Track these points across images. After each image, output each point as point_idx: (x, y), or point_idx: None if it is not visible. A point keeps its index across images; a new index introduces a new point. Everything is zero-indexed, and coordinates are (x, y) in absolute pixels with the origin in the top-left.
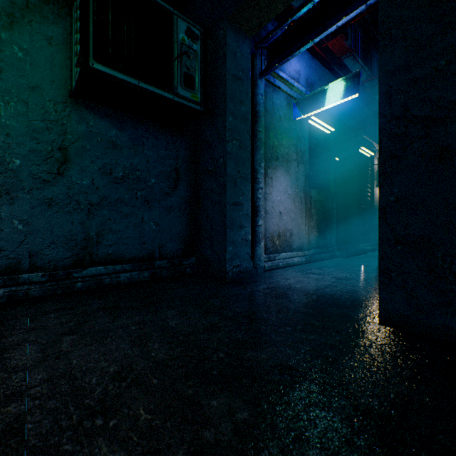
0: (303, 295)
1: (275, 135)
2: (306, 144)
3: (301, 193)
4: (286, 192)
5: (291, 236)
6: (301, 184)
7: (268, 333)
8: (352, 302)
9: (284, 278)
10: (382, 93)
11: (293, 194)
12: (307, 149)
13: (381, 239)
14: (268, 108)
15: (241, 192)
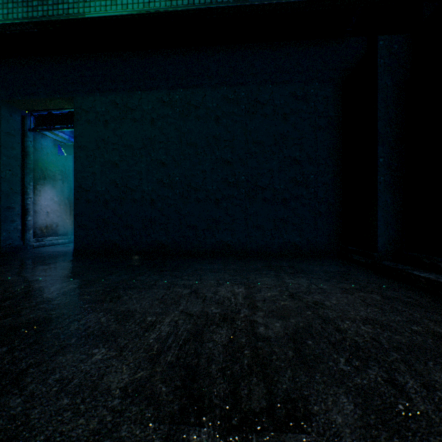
0: (51, 252)
1: (44, 164)
2: (71, 169)
3: (66, 200)
4: (53, 199)
5: (58, 227)
6: (66, 194)
7: (23, 260)
8: (73, 252)
9: (46, 249)
10: (75, 177)
11: (59, 200)
12: (72, 172)
13: (75, 226)
14: (38, 148)
15: (13, 201)
